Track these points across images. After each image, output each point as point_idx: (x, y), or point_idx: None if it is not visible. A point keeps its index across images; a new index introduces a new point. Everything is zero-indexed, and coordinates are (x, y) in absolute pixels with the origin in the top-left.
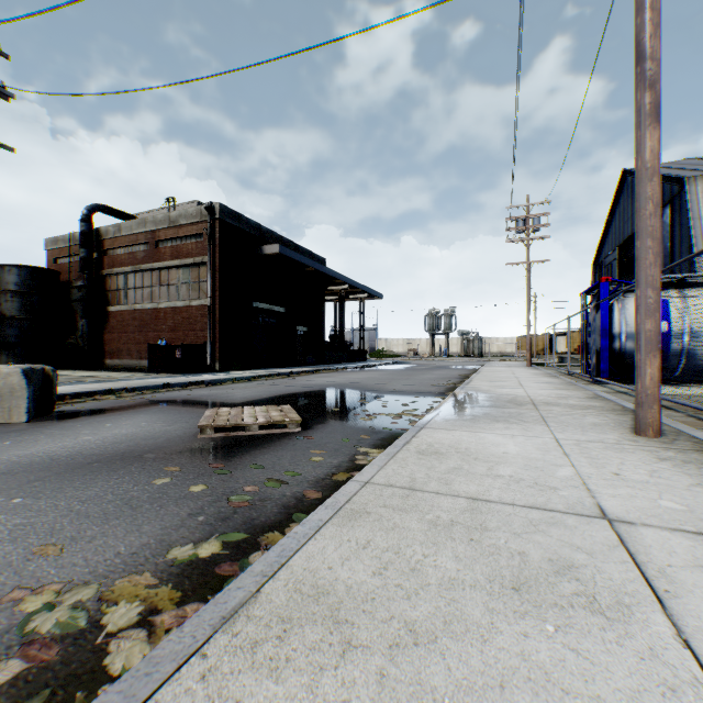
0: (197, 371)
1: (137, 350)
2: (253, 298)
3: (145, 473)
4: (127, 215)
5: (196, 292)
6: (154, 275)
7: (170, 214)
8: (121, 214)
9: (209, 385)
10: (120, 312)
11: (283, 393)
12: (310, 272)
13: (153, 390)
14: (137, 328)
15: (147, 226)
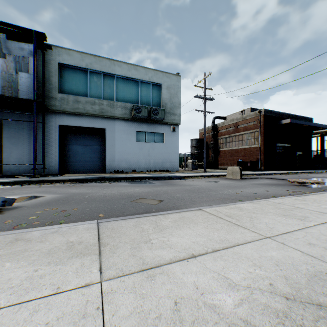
0: (253, 170)
1: (230, 163)
2: (276, 142)
3: (291, 186)
4: (223, 117)
5: (253, 142)
6: (236, 137)
7: (243, 116)
8: (221, 118)
9: (266, 174)
10: (223, 150)
11: (303, 178)
12: (303, 126)
13: (251, 175)
14: (230, 156)
15: (233, 121)
